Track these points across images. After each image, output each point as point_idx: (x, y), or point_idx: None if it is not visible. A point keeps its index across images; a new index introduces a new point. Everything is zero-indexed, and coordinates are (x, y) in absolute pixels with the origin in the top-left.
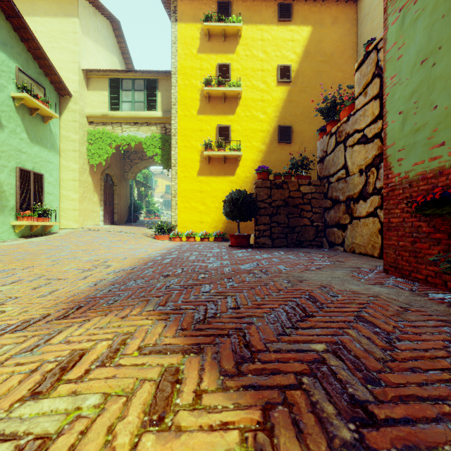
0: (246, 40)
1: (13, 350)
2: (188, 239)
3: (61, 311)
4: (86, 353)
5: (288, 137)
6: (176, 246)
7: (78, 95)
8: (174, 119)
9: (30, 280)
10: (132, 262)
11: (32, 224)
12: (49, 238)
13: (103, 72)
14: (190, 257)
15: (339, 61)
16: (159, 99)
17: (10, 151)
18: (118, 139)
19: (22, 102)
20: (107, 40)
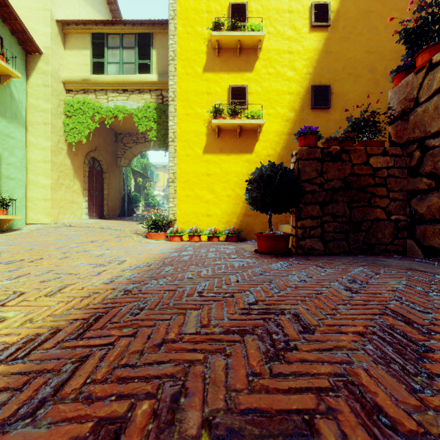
0: None
1: None
2: (191, 239)
3: None
4: None
5: (325, 100)
6: (173, 251)
7: (50, 52)
8: (172, 79)
9: None
10: (60, 307)
11: None
12: None
13: (83, 25)
14: (197, 288)
15: None
16: (154, 59)
17: None
18: (102, 111)
19: None
20: None
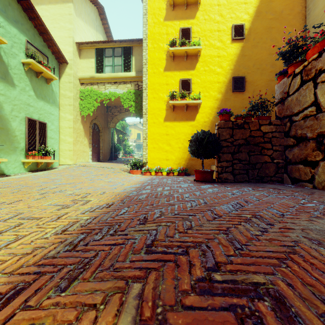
0: (205, 6)
1: None
2: (156, 174)
3: None
4: None
5: (241, 86)
6: (148, 180)
7: (72, 62)
8: (145, 76)
9: (5, 219)
10: (109, 197)
11: (36, 161)
12: (49, 172)
13: (91, 44)
14: (163, 193)
15: (288, 17)
16: (133, 62)
17: (20, 105)
18: (102, 96)
19: (29, 66)
20: (94, 22)
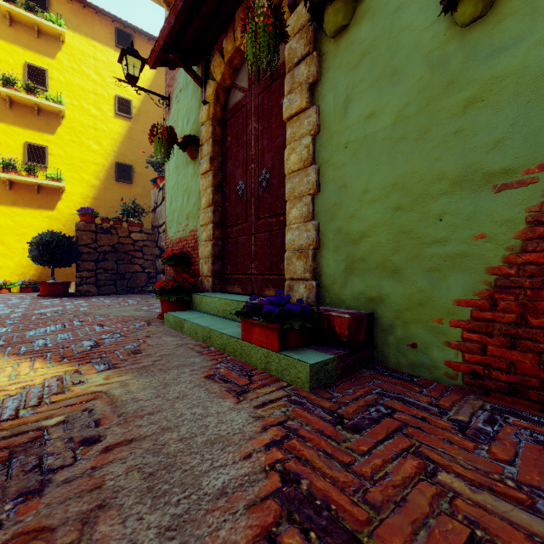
0: (73, 50)
1: None
2: None
3: None
4: None
5: (129, 176)
6: None
7: None
8: None
9: None
10: None
11: None
12: None
13: None
14: None
15: None
16: None
17: None
18: None
19: None
20: None
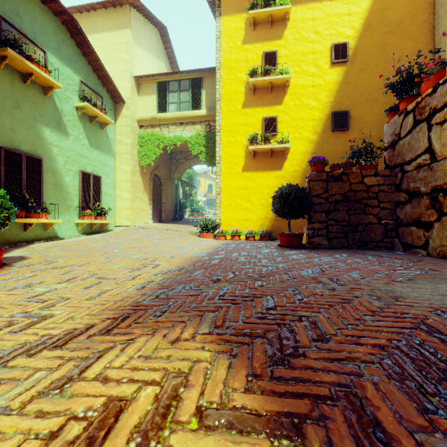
0: (295, 22)
1: (43, 382)
2: (233, 238)
3: (106, 321)
4: (124, 408)
5: (344, 123)
6: (221, 245)
7: (130, 101)
8: (218, 115)
9: (83, 278)
10: (180, 262)
11: (91, 222)
12: (106, 235)
13: (152, 77)
14: (239, 258)
15: (409, 29)
16: (204, 97)
17: (74, 156)
18: (165, 140)
19: (83, 111)
20: (155, 47)
